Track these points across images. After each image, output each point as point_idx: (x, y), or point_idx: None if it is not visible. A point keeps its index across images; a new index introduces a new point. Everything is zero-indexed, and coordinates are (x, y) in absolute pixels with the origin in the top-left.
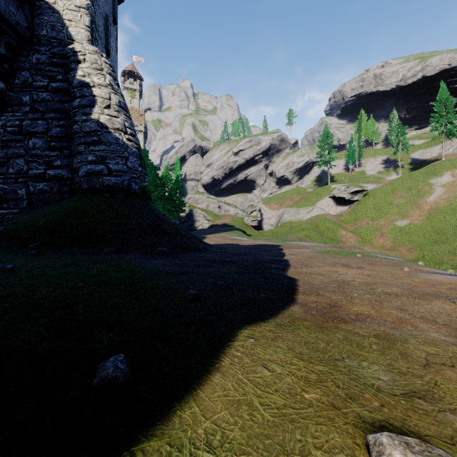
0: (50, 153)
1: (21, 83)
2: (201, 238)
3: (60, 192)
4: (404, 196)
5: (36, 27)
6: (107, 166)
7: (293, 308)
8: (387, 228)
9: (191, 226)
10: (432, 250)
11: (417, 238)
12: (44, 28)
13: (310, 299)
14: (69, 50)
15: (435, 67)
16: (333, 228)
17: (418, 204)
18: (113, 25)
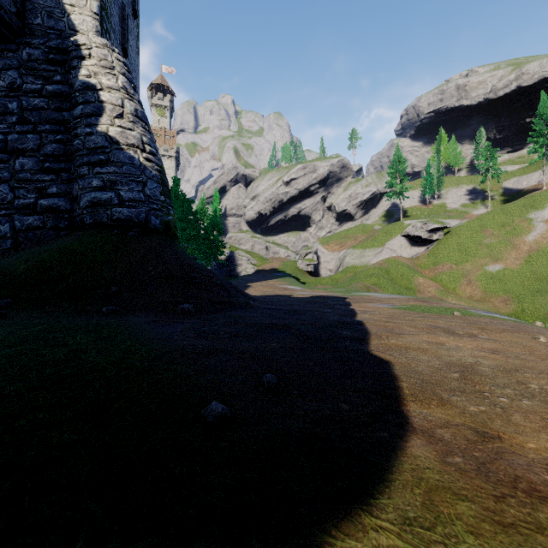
0: (43, 177)
1: (7, 85)
2: (244, 287)
3: (55, 228)
4: (496, 234)
5: (28, 14)
6: (117, 194)
7: (415, 449)
8: (475, 275)
9: (232, 271)
10: (534, 302)
11: (514, 286)
12: (39, 16)
13: (433, 416)
14: (70, 43)
15: (534, 75)
16: (407, 274)
17: (514, 244)
18: (132, 19)
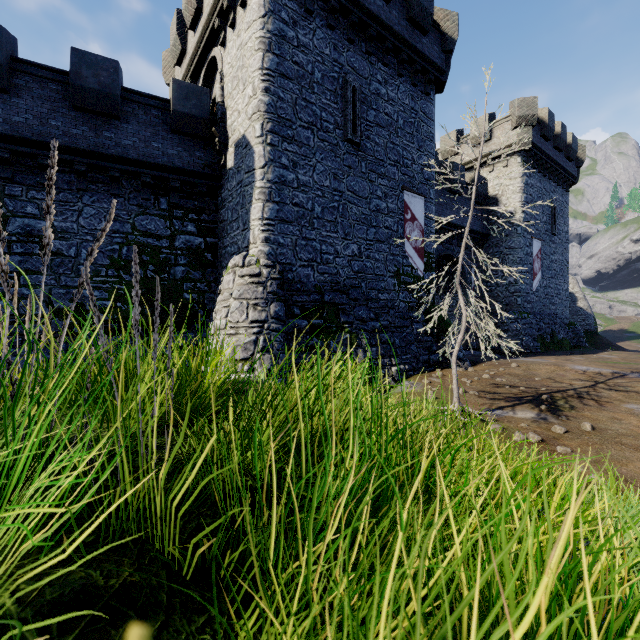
0: None
1: None
2: None
3: None
4: None
5: None
6: (585, 323)
7: None
8: None
9: None
10: None
11: None
12: None
13: None
14: None
15: None
16: None
17: None
18: None
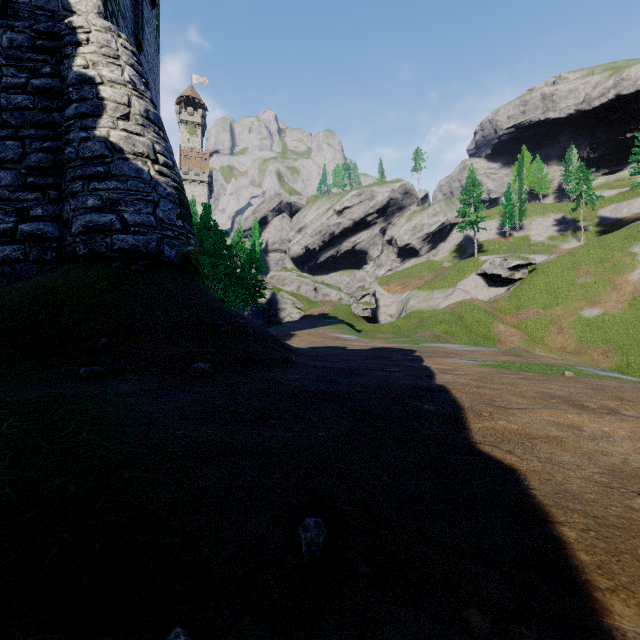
0: (25, 196)
1: None
2: (287, 336)
3: (40, 261)
4: (592, 271)
5: None
6: (120, 217)
7: None
8: (568, 321)
9: (275, 316)
10: None
11: (616, 335)
12: None
13: None
14: (64, 25)
15: (636, 81)
16: (485, 320)
17: (615, 284)
18: (150, 7)
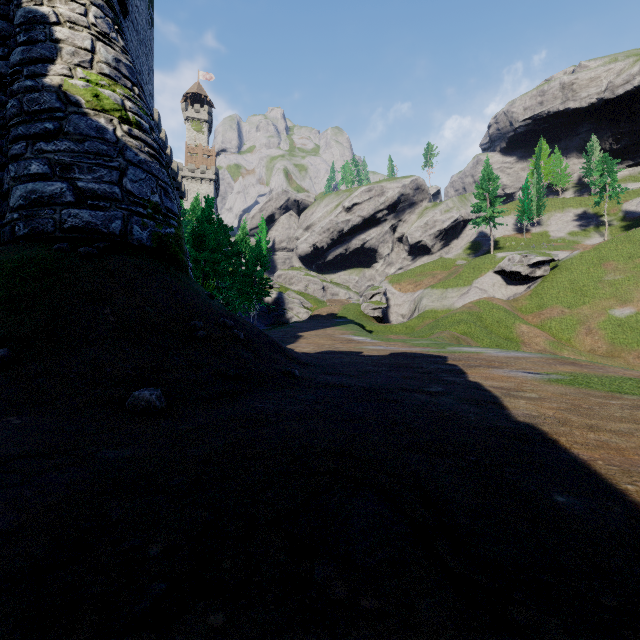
0: None
1: None
2: (293, 337)
3: None
4: (621, 268)
5: None
6: (73, 186)
7: None
8: (597, 321)
9: (281, 316)
10: None
11: None
12: None
13: None
14: None
15: None
16: (505, 320)
17: None
18: None
